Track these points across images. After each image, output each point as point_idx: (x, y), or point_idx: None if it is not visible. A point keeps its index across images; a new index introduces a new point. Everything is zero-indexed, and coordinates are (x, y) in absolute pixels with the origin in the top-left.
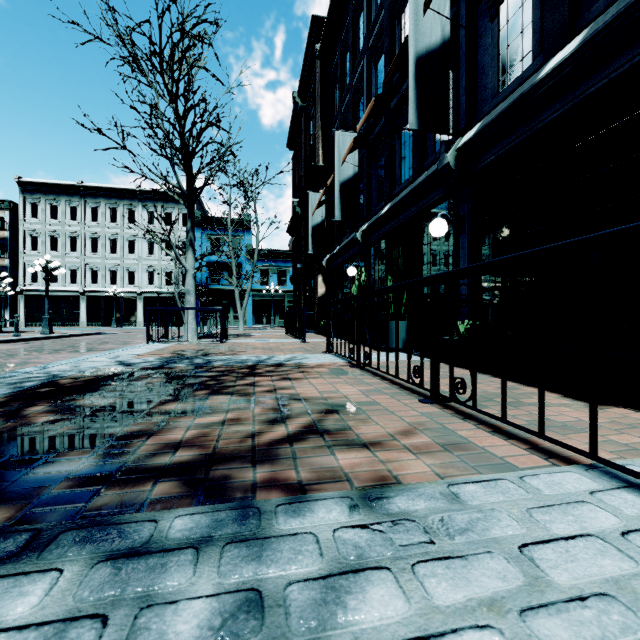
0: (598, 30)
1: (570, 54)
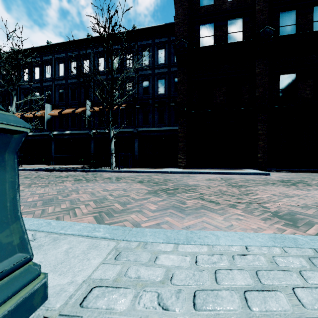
0: (33, 134)
1: (31, 135)
